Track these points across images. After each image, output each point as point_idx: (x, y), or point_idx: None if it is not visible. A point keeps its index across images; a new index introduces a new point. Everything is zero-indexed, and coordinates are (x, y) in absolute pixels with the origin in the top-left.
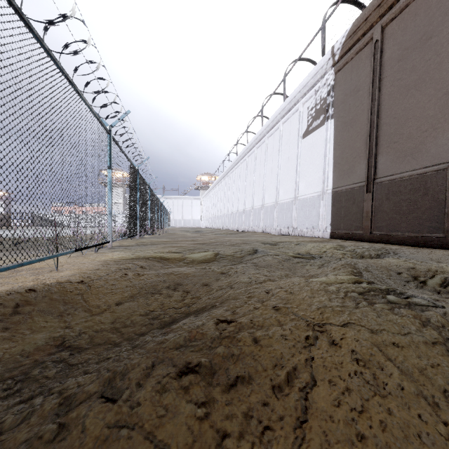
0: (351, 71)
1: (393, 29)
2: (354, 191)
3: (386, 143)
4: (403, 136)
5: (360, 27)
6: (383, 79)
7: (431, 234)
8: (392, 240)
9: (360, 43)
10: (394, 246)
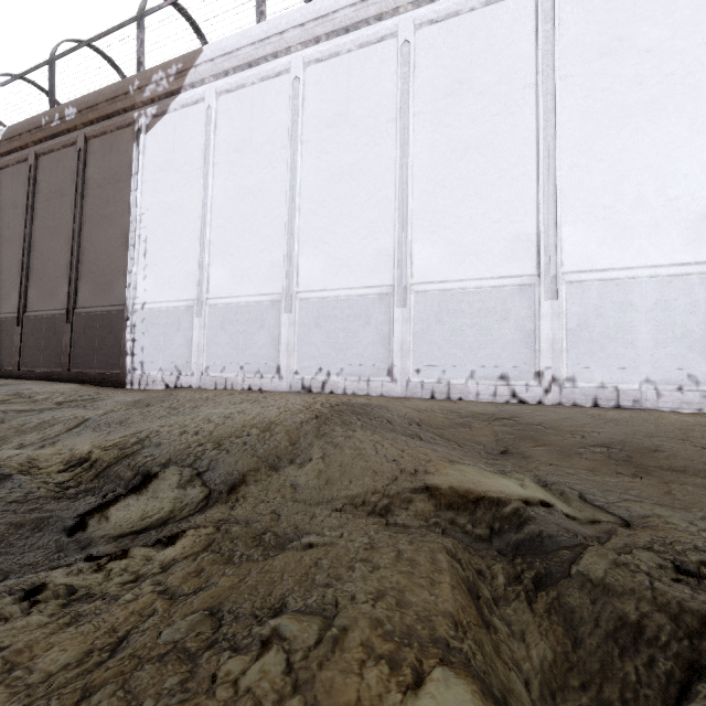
0: (13, 180)
1: (45, 165)
2: (9, 321)
3: (36, 277)
4: (46, 275)
5: (16, 138)
6: (36, 210)
7: (56, 369)
8: (33, 376)
9: (20, 155)
10: (25, 382)
